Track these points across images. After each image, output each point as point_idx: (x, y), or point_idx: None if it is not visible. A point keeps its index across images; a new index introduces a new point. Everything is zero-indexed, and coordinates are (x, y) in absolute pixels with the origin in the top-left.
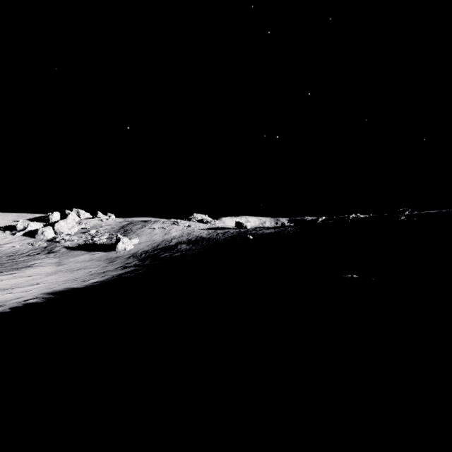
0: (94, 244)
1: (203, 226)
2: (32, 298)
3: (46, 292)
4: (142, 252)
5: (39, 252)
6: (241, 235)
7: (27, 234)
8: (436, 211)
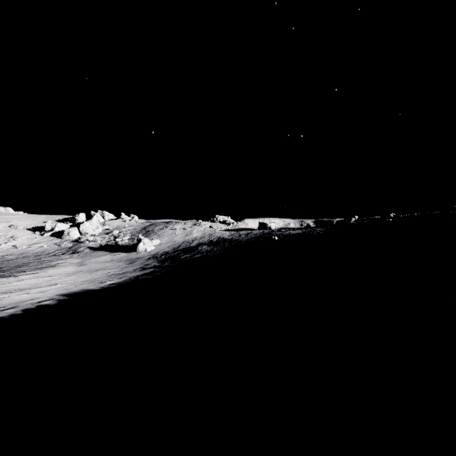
0: (117, 244)
1: (225, 227)
2: (46, 299)
3: (62, 294)
4: (162, 253)
5: (64, 252)
6: (265, 236)
7: (55, 235)
8: None
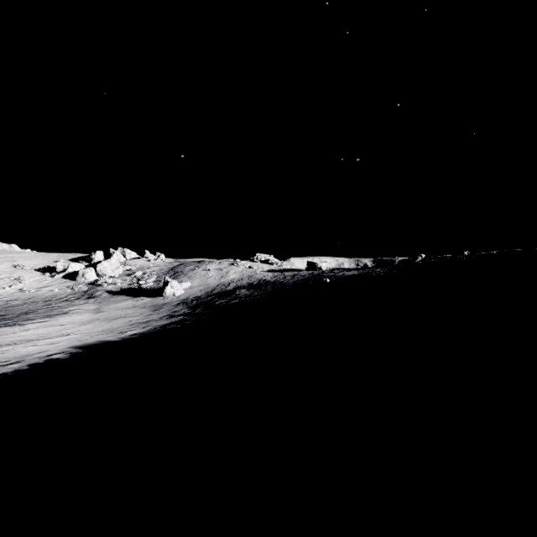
0: (140, 288)
1: (268, 267)
2: (57, 352)
3: (75, 346)
4: (193, 298)
5: (78, 297)
6: (314, 278)
7: (68, 277)
8: None
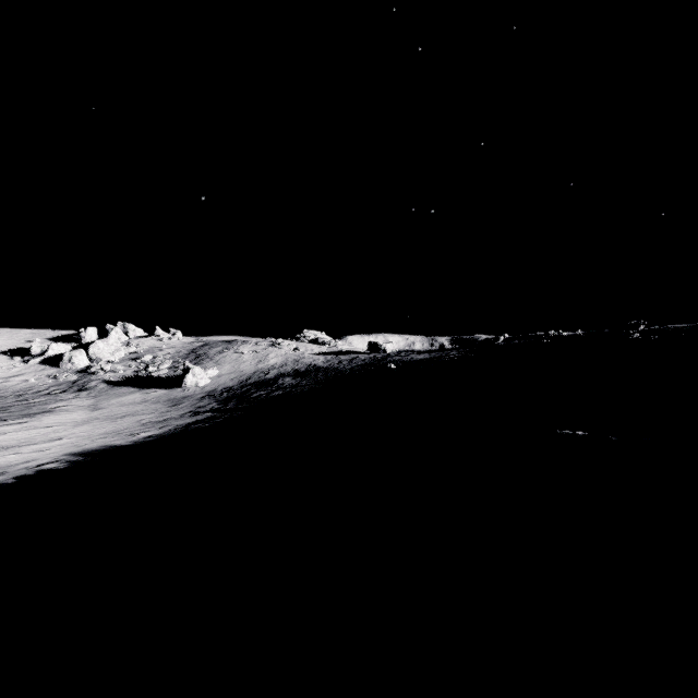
0: (150, 376)
1: (318, 349)
2: (49, 461)
3: (73, 452)
4: (223, 389)
5: (64, 389)
6: (377, 363)
7: (47, 362)
8: (689, 325)
